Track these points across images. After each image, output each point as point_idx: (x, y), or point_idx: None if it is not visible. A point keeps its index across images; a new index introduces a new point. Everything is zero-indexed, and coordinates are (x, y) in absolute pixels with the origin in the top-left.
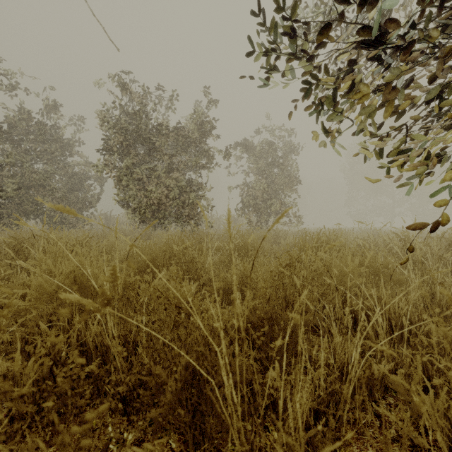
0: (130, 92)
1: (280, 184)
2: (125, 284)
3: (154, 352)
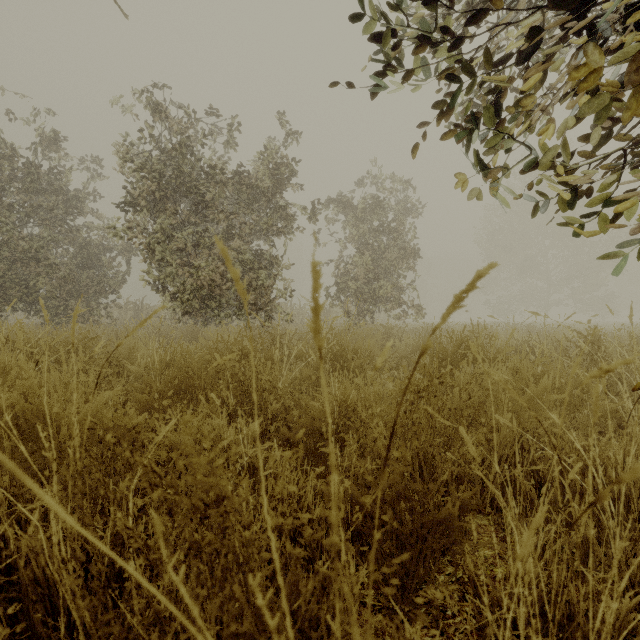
0: (166, 117)
1: (392, 259)
2: (117, 430)
3: (160, 583)
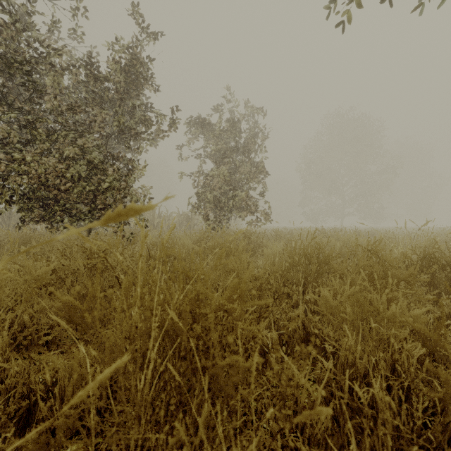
0: None
1: (244, 173)
2: None
3: None
